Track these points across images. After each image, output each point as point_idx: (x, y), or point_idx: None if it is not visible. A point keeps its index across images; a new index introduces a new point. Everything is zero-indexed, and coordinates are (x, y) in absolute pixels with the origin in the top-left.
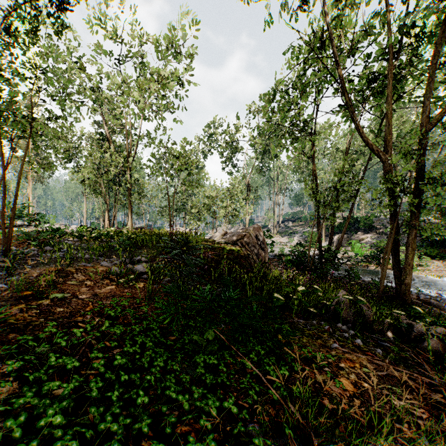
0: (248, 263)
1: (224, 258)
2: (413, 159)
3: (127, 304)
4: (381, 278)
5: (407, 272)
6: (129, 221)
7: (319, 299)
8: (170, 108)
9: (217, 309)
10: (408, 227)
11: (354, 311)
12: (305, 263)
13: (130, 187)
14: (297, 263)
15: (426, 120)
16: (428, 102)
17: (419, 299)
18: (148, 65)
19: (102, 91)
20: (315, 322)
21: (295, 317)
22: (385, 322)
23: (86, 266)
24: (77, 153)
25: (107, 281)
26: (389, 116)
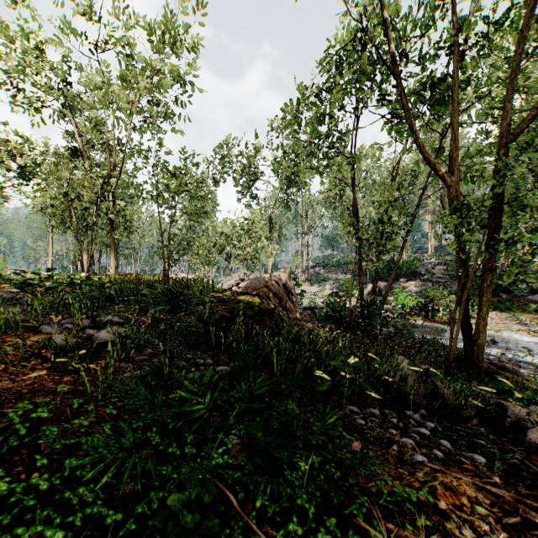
0: (273, 321)
1: (240, 315)
2: (495, 178)
3: (47, 416)
4: (450, 338)
5: (480, 330)
6: (112, 265)
7: (377, 373)
8: (168, 114)
9: (226, 406)
10: (482, 271)
11: (426, 390)
12: (345, 319)
13: (114, 219)
14: (335, 319)
15: (507, 130)
16: (510, 106)
17: (492, 363)
18: (135, 49)
19: (70, 84)
20: (376, 412)
21: (346, 405)
22: (469, 403)
23: (8, 335)
24: (38, 172)
25: (37, 361)
26: (456, 126)
